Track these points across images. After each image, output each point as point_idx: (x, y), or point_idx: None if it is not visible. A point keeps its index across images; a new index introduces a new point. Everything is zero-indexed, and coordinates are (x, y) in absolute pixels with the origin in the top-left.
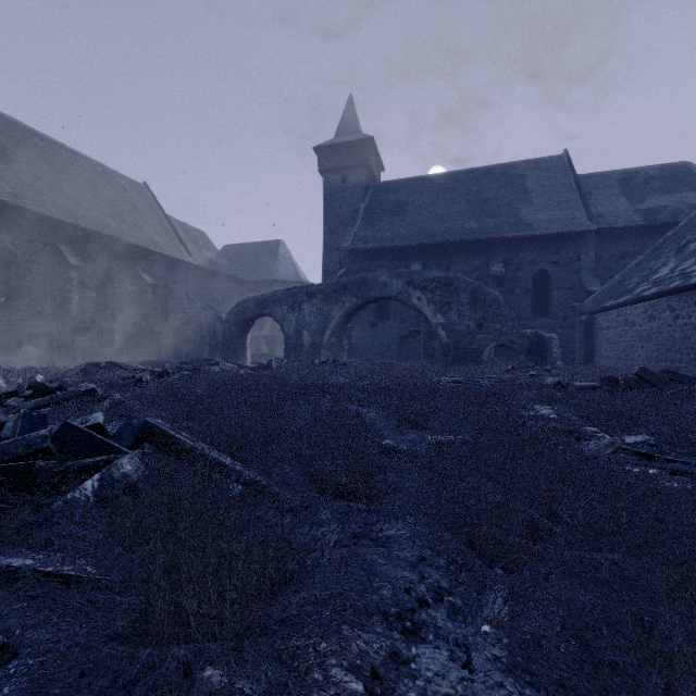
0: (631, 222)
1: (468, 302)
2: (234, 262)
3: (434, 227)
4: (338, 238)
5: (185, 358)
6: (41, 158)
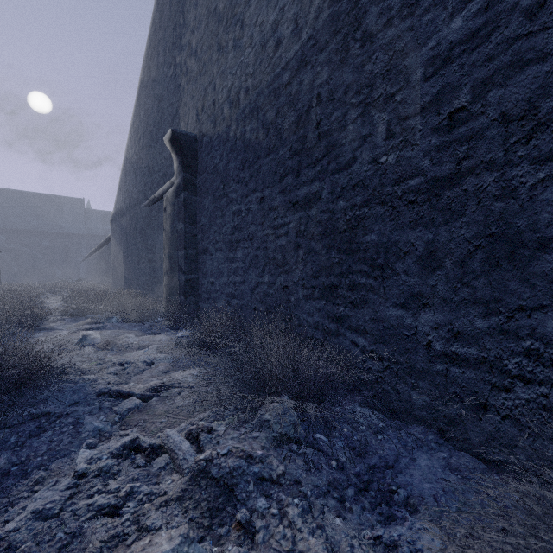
0: (100, 233)
1: (27, 258)
2: None
3: (14, 220)
4: None
5: None
6: None
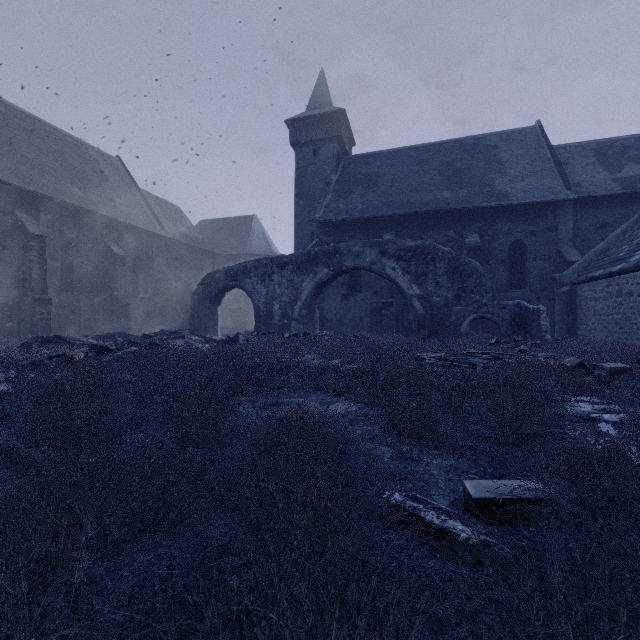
0: (611, 190)
1: (445, 272)
2: (209, 237)
3: (406, 198)
4: (310, 211)
5: (157, 330)
6: (5, 125)
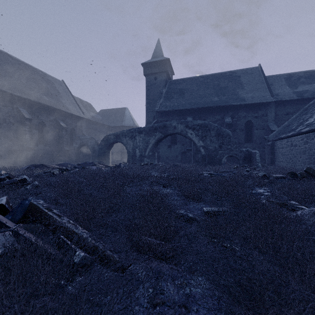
0: (291, 97)
1: (214, 135)
2: (104, 117)
3: (198, 100)
4: (153, 106)
5: (81, 162)
6: (12, 67)
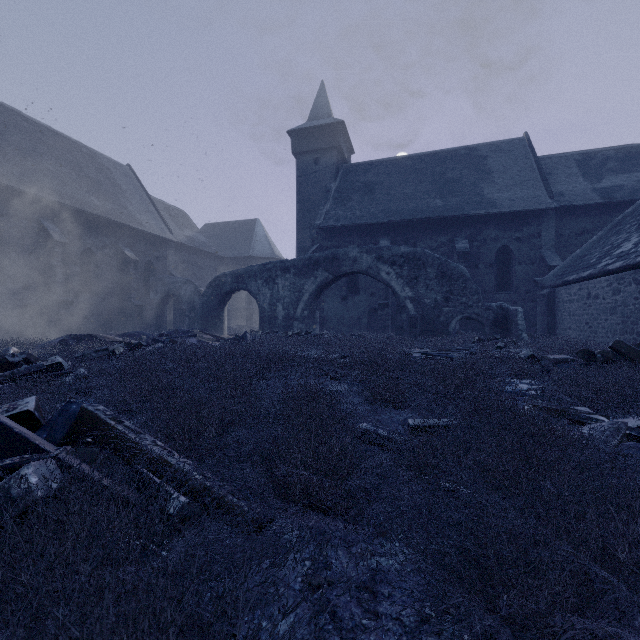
0: (590, 200)
1: (435, 277)
2: (213, 240)
3: (401, 206)
4: (311, 217)
5: (166, 329)
6: (28, 139)
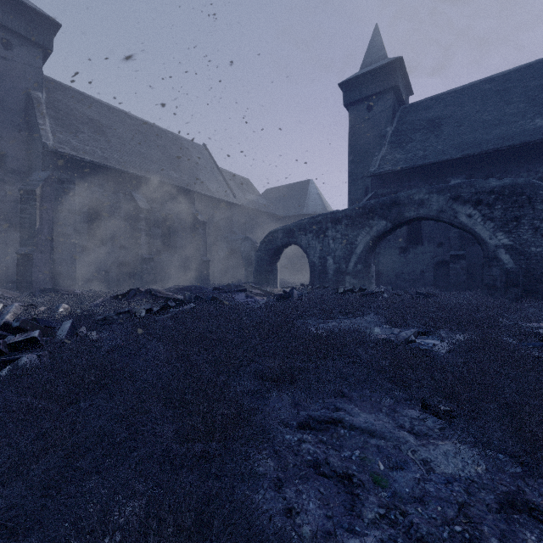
0: None
1: None
2: (272, 202)
3: (481, 136)
4: (364, 166)
5: (230, 281)
6: (129, 131)
